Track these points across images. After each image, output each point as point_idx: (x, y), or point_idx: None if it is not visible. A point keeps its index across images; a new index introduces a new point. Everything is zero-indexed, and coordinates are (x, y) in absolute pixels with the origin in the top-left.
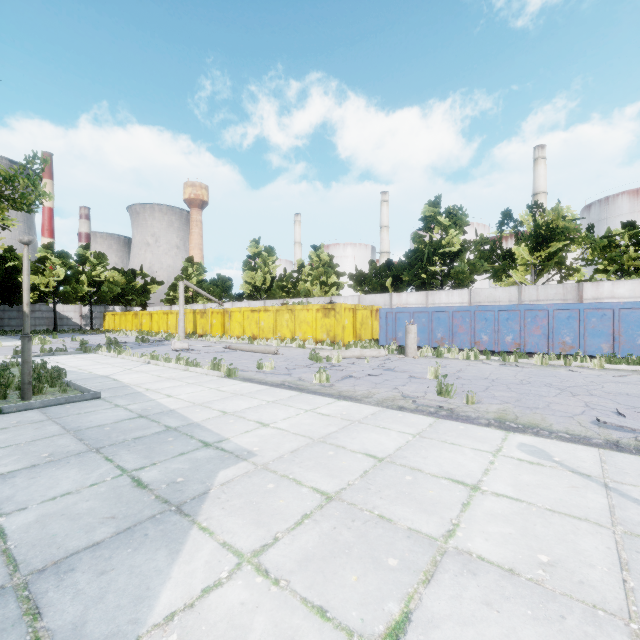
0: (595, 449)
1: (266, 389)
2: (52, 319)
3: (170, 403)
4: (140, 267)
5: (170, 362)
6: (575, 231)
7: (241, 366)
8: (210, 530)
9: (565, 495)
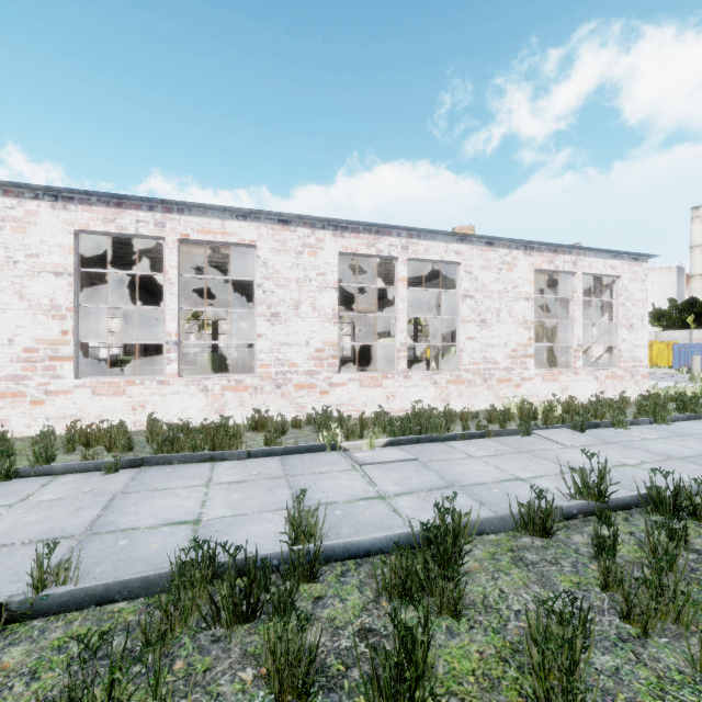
0: None
1: None
2: None
3: None
4: None
5: None
6: None
7: None
8: None
9: None
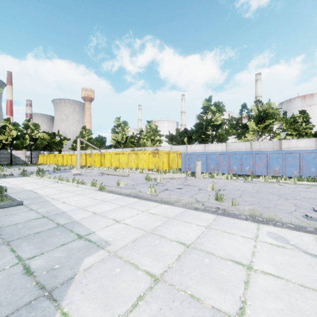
0: (311, 235)
1: (120, 197)
2: (10, 158)
3: (63, 207)
4: (58, 131)
5: (69, 182)
6: (277, 114)
7: (108, 184)
8: (69, 315)
9: (307, 272)
